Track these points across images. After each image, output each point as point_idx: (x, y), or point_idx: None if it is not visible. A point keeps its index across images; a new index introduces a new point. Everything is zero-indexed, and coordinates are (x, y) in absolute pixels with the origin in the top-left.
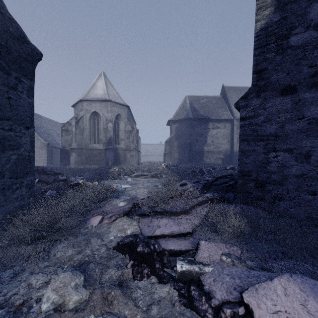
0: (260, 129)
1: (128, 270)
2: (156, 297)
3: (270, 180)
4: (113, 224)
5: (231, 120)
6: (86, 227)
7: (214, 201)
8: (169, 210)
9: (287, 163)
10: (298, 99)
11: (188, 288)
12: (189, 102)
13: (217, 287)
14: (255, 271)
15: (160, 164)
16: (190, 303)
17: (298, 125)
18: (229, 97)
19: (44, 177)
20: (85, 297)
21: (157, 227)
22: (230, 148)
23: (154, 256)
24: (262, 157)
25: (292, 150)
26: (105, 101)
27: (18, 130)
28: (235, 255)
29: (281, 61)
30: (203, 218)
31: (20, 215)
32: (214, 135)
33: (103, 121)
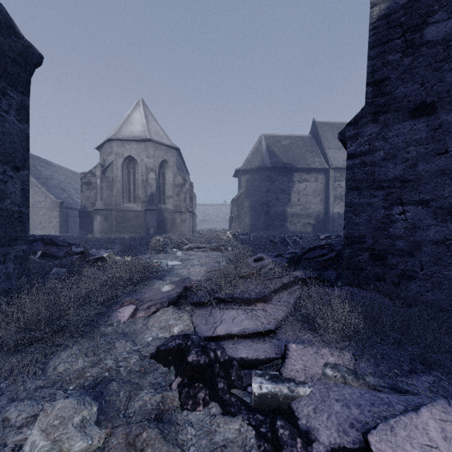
0: (378, 172)
1: (173, 392)
2: (219, 441)
3: (394, 249)
4: (152, 318)
5: (326, 170)
6: (110, 324)
7: (307, 282)
8: (238, 296)
9: (420, 222)
10: (439, 123)
11: (272, 425)
12: (265, 143)
13: (322, 423)
14: (382, 393)
15: (225, 232)
16: (276, 450)
17: (438, 164)
18: (323, 137)
19: (53, 250)
20: (97, 443)
21: (220, 322)
22: (324, 210)
23: (216, 369)
24: (381, 214)
25: (429, 202)
26: (145, 140)
27: (0, 172)
28: (345, 366)
29: (412, 65)
30: (292, 308)
31: (2, 305)
32: (302, 191)
33: (142, 171)
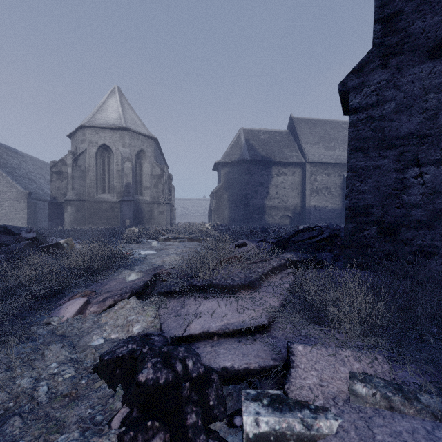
0: (389, 127)
1: (109, 438)
2: None
3: (409, 221)
4: (107, 313)
5: (303, 165)
6: (47, 323)
7: (301, 265)
8: (218, 282)
9: None
10: None
11: None
12: (244, 137)
13: None
14: None
15: (204, 224)
16: None
17: None
18: (300, 133)
19: (6, 239)
20: None
21: (194, 316)
22: (301, 203)
23: (184, 391)
24: (392, 179)
25: None
26: (120, 129)
27: None
28: (379, 376)
29: None
30: (288, 295)
31: None
32: (280, 184)
33: (117, 160)
